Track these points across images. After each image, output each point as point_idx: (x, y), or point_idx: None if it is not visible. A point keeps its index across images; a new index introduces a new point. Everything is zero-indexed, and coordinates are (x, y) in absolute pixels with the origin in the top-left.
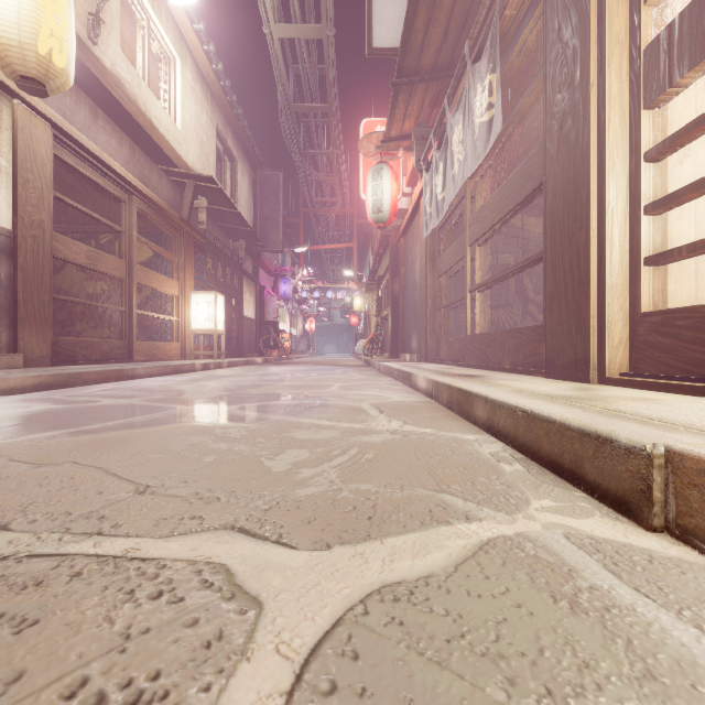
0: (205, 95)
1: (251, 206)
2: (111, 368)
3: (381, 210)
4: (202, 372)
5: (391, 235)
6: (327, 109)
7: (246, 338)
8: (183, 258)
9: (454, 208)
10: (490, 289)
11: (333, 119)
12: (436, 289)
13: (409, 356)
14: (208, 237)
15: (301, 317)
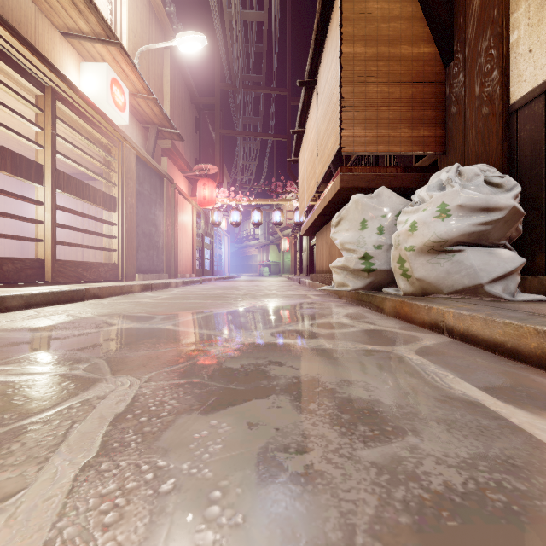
0: None
1: None
2: None
3: None
4: None
5: None
6: None
7: None
8: None
9: None
10: None
11: None
12: None
13: None
14: None
15: None
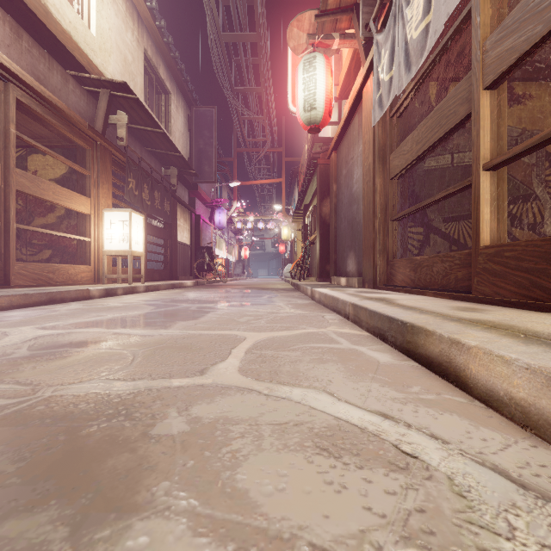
0: (130, 13)
1: (187, 140)
2: None
3: (314, 107)
4: (93, 301)
5: (319, 156)
6: (256, 38)
7: (180, 262)
8: (96, 173)
9: (427, 66)
10: (453, 196)
11: (262, 57)
12: (388, 194)
13: (345, 280)
14: (135, 159)
15: (237, 246)
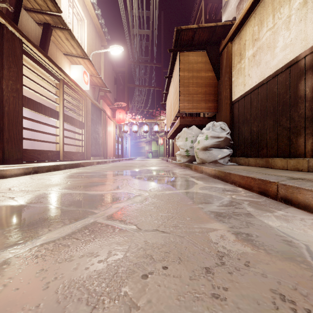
0: None
1: None
2: (264, 177)
3: None
4: None
5: None
6: None
7: None
8: None
9: None
10: None
11: None
12: None
13: None
14: None
15: None
